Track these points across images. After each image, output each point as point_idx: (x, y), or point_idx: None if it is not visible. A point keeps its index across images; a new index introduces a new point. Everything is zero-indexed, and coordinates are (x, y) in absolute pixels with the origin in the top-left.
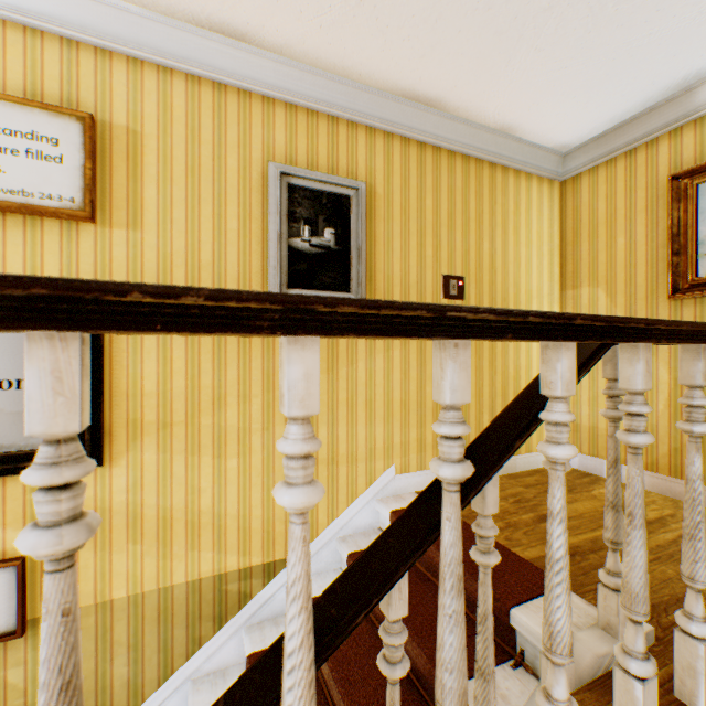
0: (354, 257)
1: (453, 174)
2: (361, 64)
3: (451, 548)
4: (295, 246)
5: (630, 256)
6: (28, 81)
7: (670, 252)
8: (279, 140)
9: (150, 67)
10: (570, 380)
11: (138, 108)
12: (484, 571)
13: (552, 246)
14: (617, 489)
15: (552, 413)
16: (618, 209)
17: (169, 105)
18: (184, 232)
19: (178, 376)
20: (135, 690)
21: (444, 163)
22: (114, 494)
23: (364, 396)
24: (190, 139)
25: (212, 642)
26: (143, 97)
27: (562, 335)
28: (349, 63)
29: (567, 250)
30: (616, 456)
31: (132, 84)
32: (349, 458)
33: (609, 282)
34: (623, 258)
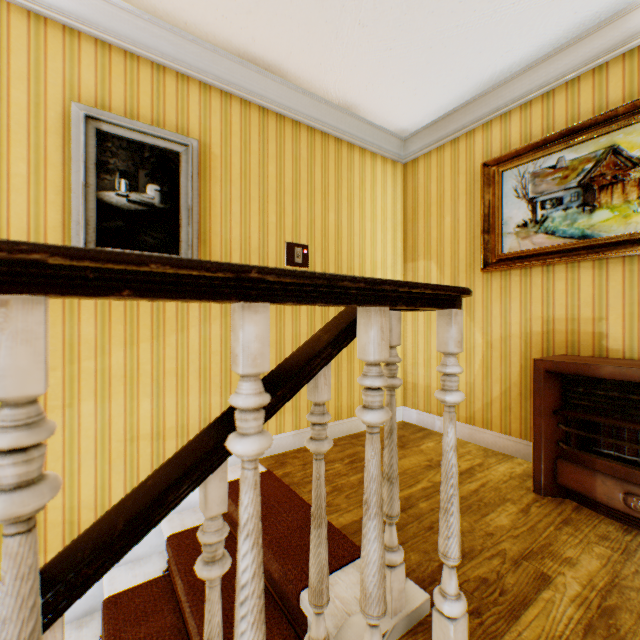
0: (184, 218)
1: (299, 144)
2: (184, 10)
3: (5, 627)
4: (108, 200)
5: (455, 233)
6: None
7: (482, 230)
8: (87, 80)
9: None
10: (262, 352)
11: None
12: (210, 585)
13: (395, 222)
14: (392, 460)
15: (237, 395)
16: (446, 190)
17: None
18: None
19: None
20: None
21: (288, 132)
22: None
23: (198, 365)
24: None
25: None
26: None
27: (239, 294)
28: (170, 6)
29: (408, 227)
30: (392, 425)
31: None
32: (179, 431)
33: (439, 256)
34: (450, 235)
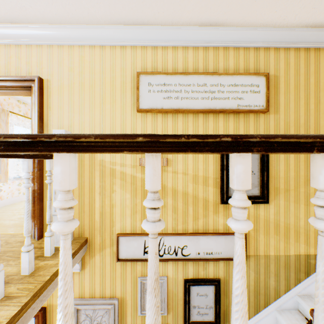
0: None
1: None
2: None
3: None
4: None
5: None
6: (244, 66)
7: None
8: None
9: (281, 50)
10: None
11: (277, 67)
12: None
13: None
14: None
15: None
16: None
17: (287, 62)
18: (293, 112)
19: (291, 171)
20: (276, 291)
21: None
22: (269, 215)
23: None
24: (295, 74)
25: (304, 282)
26: (279, 62)
27: None
28: None
29: None
30: None
31: (275, 58)
32: None
33: None
34: None
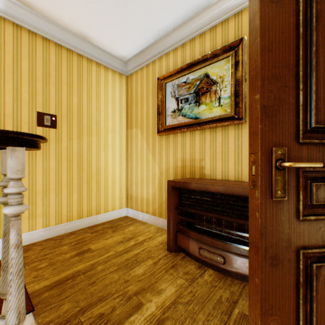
0: None
1: (49, 53)
2: None
3: None
4: None
5: (148, 114)
6: None
7: (158, 113)
8: None
9: None
10: None
11: None
12: None
13: (122, 107)
14: (6, 254)
15: None
16: (144, 91)
17: None
18: None
19: None
20: None
21: (40, 44)
22: None
23: None
24: None
25: None
26: None
27: None
28: None
29: (129, 110)
30: (6, 230)
31: None
32: None
33: (142, 126)
34: (146, 115)
